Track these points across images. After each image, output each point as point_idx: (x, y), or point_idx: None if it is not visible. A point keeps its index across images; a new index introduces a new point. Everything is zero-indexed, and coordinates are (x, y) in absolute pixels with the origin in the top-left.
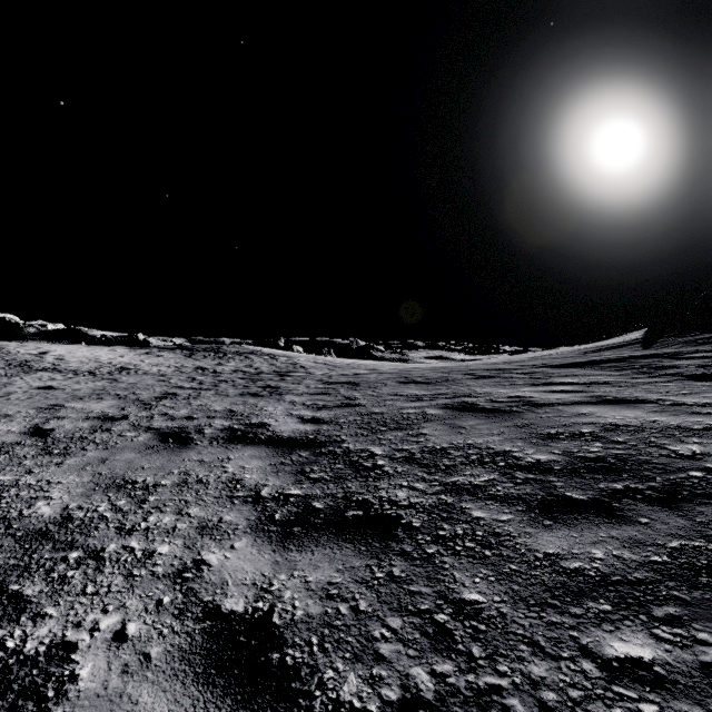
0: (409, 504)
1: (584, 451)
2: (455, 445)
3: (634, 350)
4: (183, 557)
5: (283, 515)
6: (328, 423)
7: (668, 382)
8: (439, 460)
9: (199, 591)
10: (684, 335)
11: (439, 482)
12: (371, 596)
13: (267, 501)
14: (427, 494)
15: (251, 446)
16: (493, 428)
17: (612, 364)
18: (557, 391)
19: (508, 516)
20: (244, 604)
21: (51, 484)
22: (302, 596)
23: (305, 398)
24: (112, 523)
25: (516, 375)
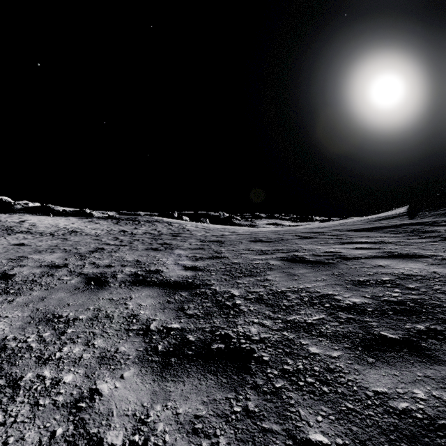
0: (260, 339)
1: (388, 295)
2: (291, 289)
3: (403, 220)
4: (81, 386)
5: (164, 346)
6: (202, 270)
7: (433, 242)
8: (281, 300)
9: (88, 422)
10: (436, 210)
11: (282, 319)
12: (229, 433)
13: (154, 333)
14: (273, 330)
15: (148, 288)
16: (317, 276)
17: (391, 229)
18: (358, 248)
19: (338, 353)
20: (123, 437)
21: (0, 318)
22: (171, 430)
23: (188, 252)
24: (35, 353)
25: (328, 236)
